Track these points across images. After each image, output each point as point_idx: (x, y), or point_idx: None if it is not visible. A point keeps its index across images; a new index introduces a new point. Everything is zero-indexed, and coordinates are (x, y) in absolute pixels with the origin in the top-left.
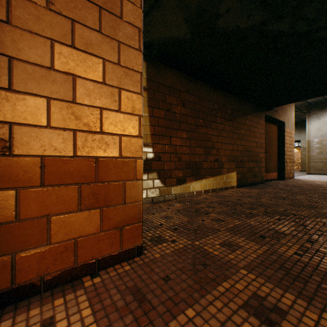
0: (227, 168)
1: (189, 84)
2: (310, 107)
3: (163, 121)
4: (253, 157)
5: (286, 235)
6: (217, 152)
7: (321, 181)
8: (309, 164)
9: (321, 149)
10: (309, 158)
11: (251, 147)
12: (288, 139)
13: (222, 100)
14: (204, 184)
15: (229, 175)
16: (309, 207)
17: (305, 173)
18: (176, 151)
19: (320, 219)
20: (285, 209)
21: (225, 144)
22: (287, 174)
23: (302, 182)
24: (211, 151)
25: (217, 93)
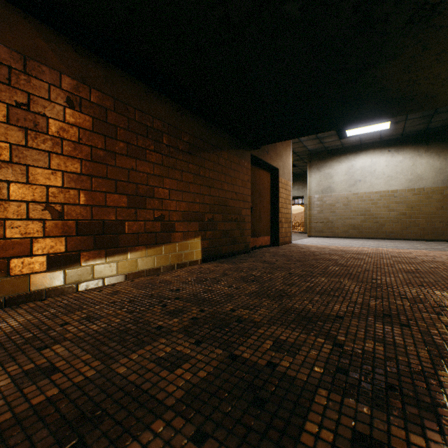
0: (182, 232)
1: (90, 67)
2: (312, 156)
3: (1, 127)
4: (231, 214)
5: (163, 414)
6: (163, 204)
7: (317, 246)
8: (311, 224)
9: (322, 207)
10: (311, 218)
11: (228, 199)
12: (284, 192)
13: (173, 117)
14: (131, 262)
15: (187, 243)
16: (277, 296)
17: (307, 236)
18: (48, 198)
19: (276, 328)
20: (237, 306)
21: (179, 191)
22: (282, 239)
23: (296, 249)
24: (148, 202)
25: (161, 102)
